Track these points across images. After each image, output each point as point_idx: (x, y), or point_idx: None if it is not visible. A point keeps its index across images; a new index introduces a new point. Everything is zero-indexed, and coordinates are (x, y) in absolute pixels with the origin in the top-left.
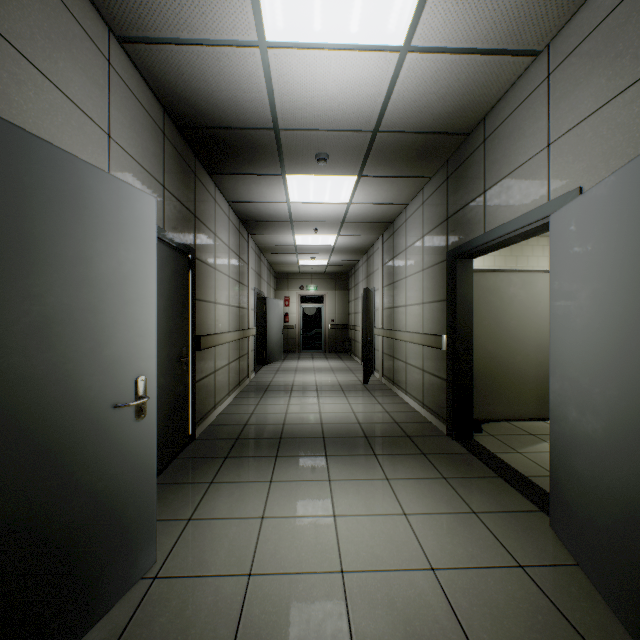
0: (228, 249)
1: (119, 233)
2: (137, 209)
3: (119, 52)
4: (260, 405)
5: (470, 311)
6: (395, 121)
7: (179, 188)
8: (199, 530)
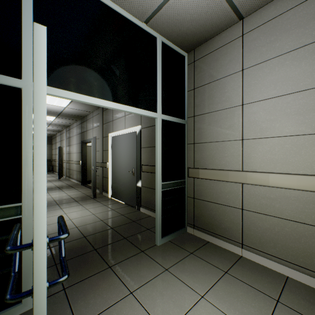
0: None
1: None
2: None
3: None
4: None
5: (86, 155)
6: (66, 113)
7: None
8: None
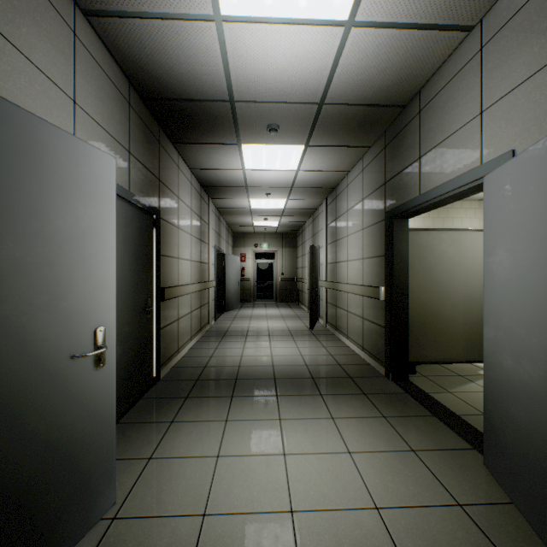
0: (190, 211)
1: (77, 190)
2: (96, 167)
3: (85, 25)
4: (219, 349)
5: (406, 265)
6: (339, 94)
7: (144, 154)
8: (158, 469)
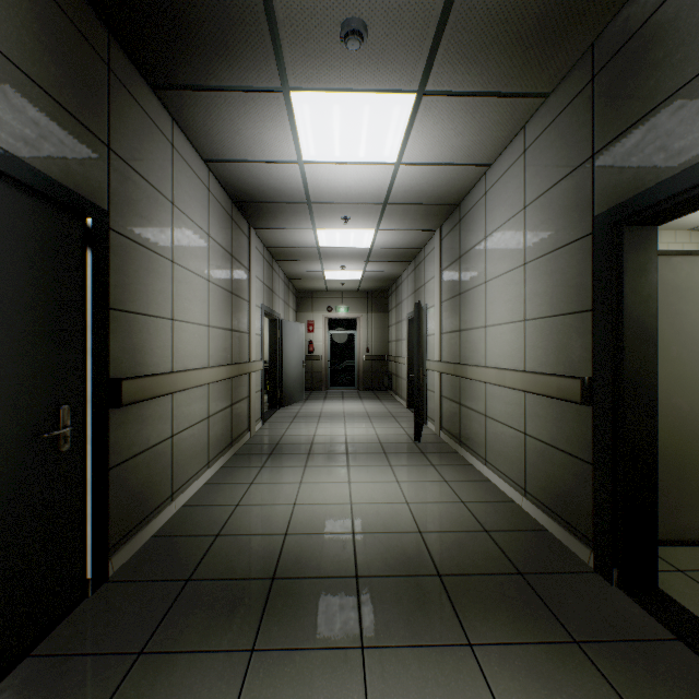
0: (207, 237)
1: None
2: None
3: None
4: (255, 485)
5: (651, 330)
6: None
7: (45, 63)
8: None
